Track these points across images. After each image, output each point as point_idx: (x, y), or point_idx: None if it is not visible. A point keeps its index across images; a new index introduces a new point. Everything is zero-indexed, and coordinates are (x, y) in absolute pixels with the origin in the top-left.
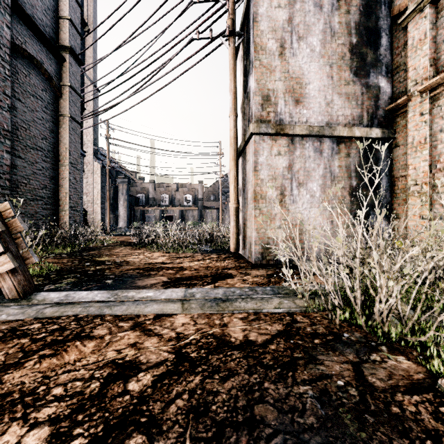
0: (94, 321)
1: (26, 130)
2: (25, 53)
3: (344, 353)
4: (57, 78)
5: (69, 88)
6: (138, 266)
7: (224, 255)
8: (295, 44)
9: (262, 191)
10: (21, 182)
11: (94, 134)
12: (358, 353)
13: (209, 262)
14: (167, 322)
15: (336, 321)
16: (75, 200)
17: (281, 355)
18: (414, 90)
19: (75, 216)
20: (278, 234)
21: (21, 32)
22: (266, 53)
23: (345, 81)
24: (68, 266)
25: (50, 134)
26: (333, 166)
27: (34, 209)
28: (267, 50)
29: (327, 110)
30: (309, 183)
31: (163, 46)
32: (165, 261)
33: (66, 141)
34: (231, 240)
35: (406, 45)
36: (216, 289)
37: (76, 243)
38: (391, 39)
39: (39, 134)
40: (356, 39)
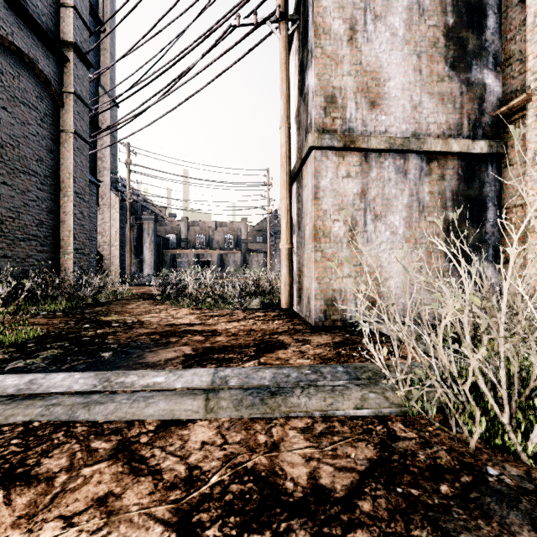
0: (52, 437)
1: (13, 149)
2: (12, 46)
3: (509, 526)
4: (57, 82)
5: (73, 96)
6: (155, 328)
7: (273, 313)
8: (370, 26)
9: (325, 226)
10: (6, 217)
11: (112, 159)
12: (536, 525)
13: (253, 323)
14: (176, 440)
15: (470, 442)
16: (81, 240)
17: (386, 533)
18: (536, 86)
19: (81, 260)
20: (347, 285)
21: (7, 20)
22: (330, 37)
23: (439, 76)
24: (58, 330)
25: (48, 155)
26: (422, 192)
27: (25, 252)
28: (332, 34)
29: (414, 116)
30: (388, 215)
31: (194, 42)
32: (193, 322)
33: (69, 165)
34: (282, 292)
35: (522, 26)
36: (260, 370)
37: (79, 296)
38: (501, 19)
39: (33, 154)
40: (453, 20)
